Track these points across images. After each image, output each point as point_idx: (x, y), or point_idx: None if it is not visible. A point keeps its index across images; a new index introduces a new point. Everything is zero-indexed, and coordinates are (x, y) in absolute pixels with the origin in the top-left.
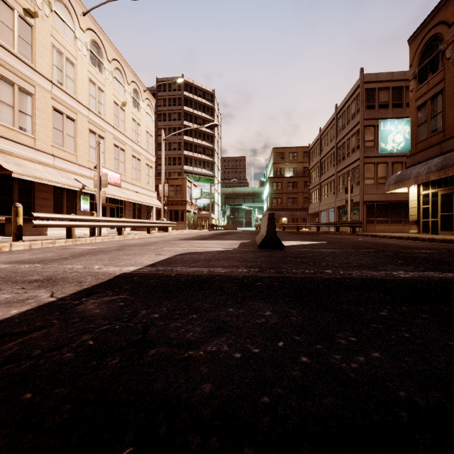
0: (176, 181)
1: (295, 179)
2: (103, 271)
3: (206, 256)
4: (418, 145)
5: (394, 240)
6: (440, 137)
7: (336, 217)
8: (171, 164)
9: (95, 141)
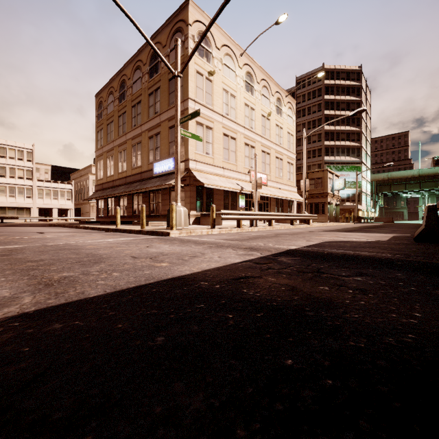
0: (317, 174)
1: None
2: (277, 247)
3: (352, 244)
4: None
5: None
6: None
7: None
8: (310, 157)
9: (248, 151)
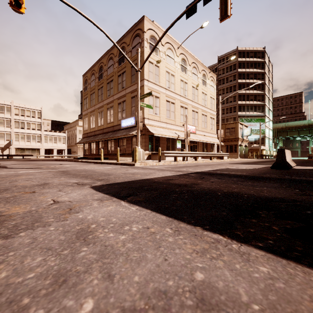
0: (231, 125)
1: None
2: (192, 170)
3: (234, 170)
4: None
5: None
6: None
7: None
8: (228, 112)
9: (183, 111)
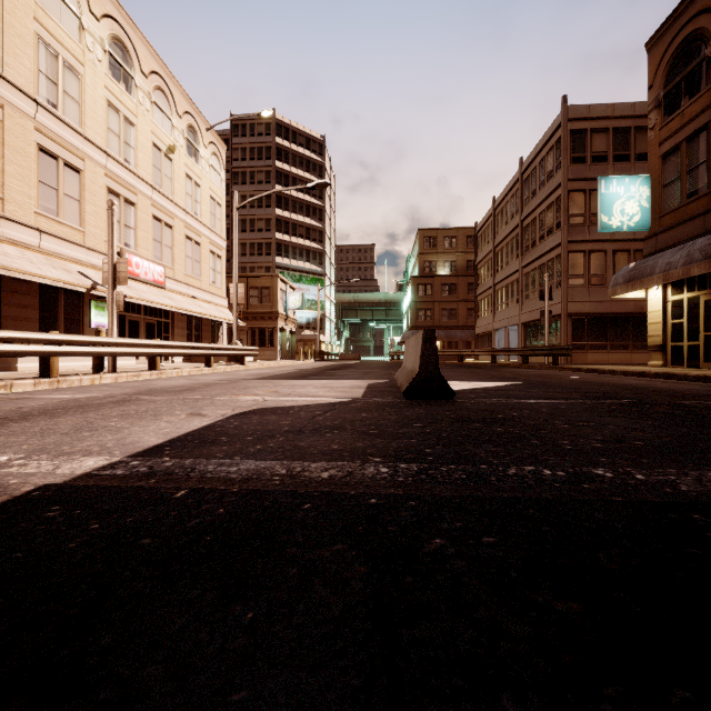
0: (262, 281)
1: (453, 280)
2: None
3: (296, 419)
4: (663, 218)
5: (636, 379)
6: (703, 205)
7: (521, 340)
8: (254, 254)
9: (118, 209)
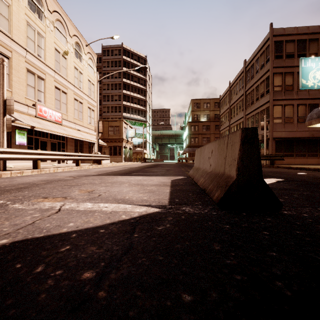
0: (115, 123)
1: (208, 123)
2: None
3: None
4: None
5: None
6: None
7: None
8: (113, 111)
9: (34, 81)
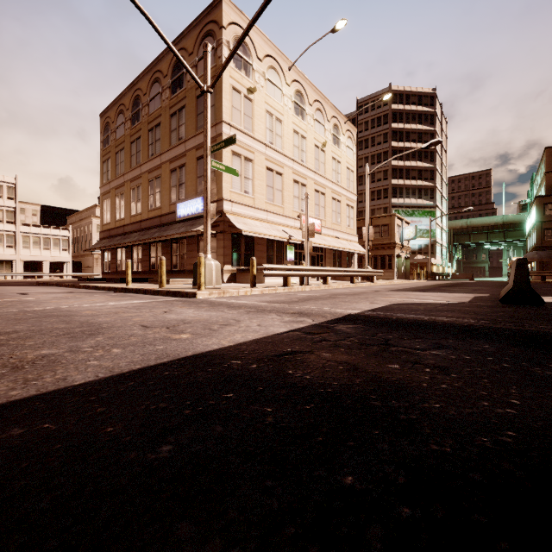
0: (382, 220)
1: None
2: (333, 311)
3: (426, 307)
4: None
5: None
6: None
7: None
8: (374, 199)
9: (298, 190)
